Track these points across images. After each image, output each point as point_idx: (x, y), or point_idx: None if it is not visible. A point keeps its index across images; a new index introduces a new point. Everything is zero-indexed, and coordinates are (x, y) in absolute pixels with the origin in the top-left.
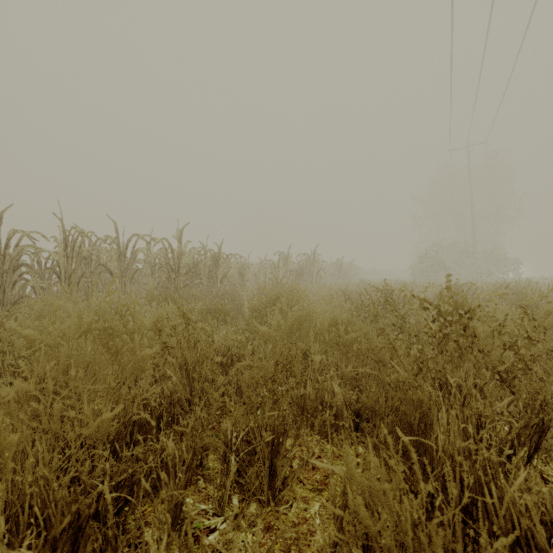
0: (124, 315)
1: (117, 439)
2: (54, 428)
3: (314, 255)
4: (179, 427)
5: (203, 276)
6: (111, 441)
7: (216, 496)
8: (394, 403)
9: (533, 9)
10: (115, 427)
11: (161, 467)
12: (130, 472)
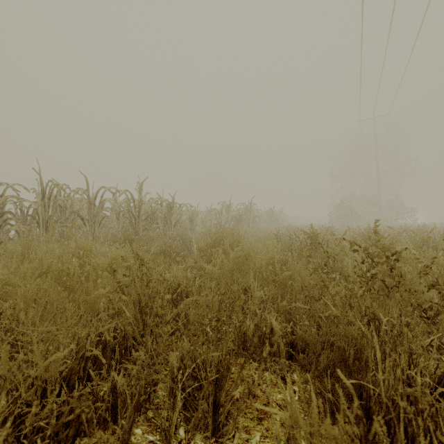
0: (82, 257)
1: (71, 374)
2: (2, 370)
3: (250, 204)
4: (132, 358)
5: (159, 222)
6: (65, 376)
7: (163, 428)
8: (328, 338)
9: (427, 6)
10: (65, 366)
11: (112, 400)
12: (78, 411)
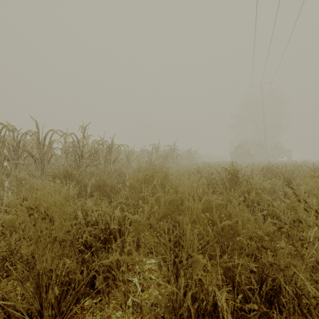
0: None
1: None
2: None
3: (174, 146)
4: None
5: (101, 159)
6: None
7: None
8: None
9: (304, 1)
10: None
11: None
12: None
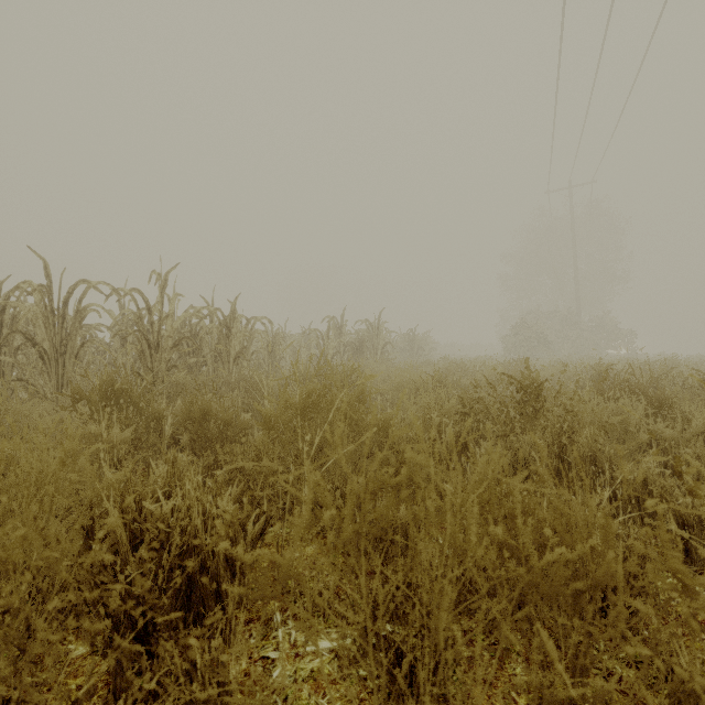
0: None
1: None
2: None
3: (378, 322)
4: None
5: (207, 352)
6: None
7: None
8: None
9: None
10: None
11: None
12: None
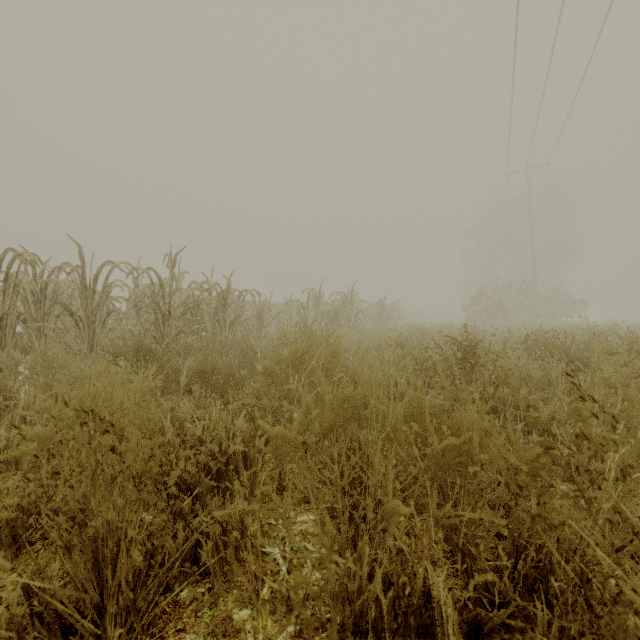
0: None
1: None
2: None
3: (351, 293)
4: None
5: (207, 320)
6: None
7: None
8: None
9: (612, 1)
10: None
11: None
12: None
